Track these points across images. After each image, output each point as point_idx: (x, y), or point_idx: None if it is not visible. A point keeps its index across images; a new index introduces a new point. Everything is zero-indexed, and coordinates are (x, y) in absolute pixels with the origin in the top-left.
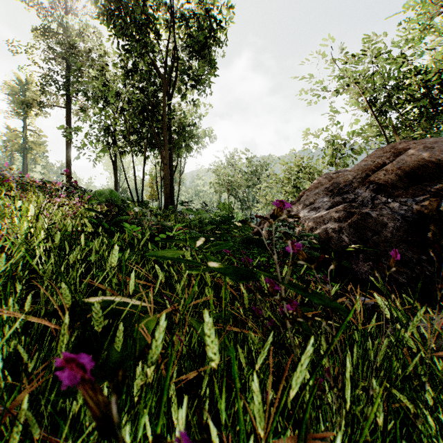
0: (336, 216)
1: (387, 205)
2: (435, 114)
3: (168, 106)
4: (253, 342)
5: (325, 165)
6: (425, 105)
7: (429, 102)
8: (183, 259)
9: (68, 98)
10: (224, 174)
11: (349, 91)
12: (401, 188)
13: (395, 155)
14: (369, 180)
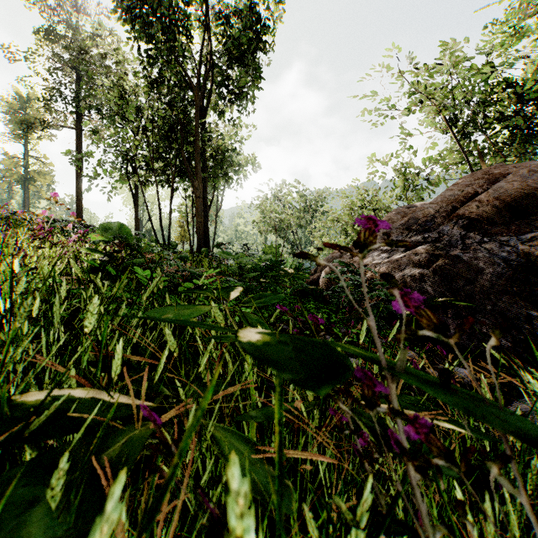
0: (415, 260)
1: (483, 245)
2: (531, 136)
3: (201, 126)
4: (343, 515)
5: (395, 199)
6: (518, 125)
7: (523, 121)
8: (198, 324)
9: (79, 117)
10: (271, 210)
11: (425, 107)
12: (500, 224)
13: (490, 182)
14: (457, 214)
